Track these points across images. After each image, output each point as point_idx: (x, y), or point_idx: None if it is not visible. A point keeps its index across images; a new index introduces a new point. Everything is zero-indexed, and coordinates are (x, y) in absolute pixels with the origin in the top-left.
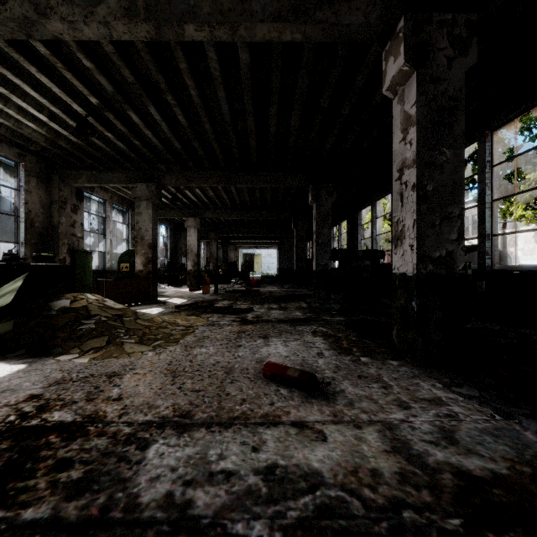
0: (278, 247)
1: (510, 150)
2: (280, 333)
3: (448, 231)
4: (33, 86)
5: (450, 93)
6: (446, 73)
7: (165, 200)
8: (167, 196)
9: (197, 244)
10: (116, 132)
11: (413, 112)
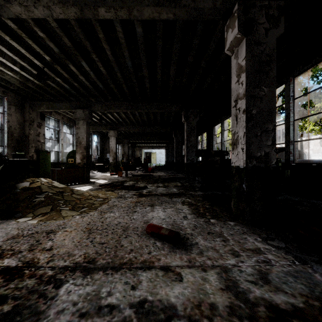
0: (166, 148)
1: (305, 89)
2: (162, 203)
3: (266, 139)
4: (9, 49)
5: (267, 51)
6: (264, 39)
7: (96, 119)
8: (97, 117)
9: (115, 146)
10: (62, 78)
11: (243, 63)
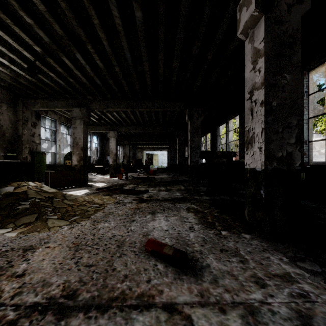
0: (168, 149)
1: (317, 86)
2: (164, 210)
3: (288, 136)
4: None
5: (290, 32)
6: (287, 16)
7: (95, 119)
8: (96, 117)
9: (115, 148)
10: (57, 73)
11: (261, 46)
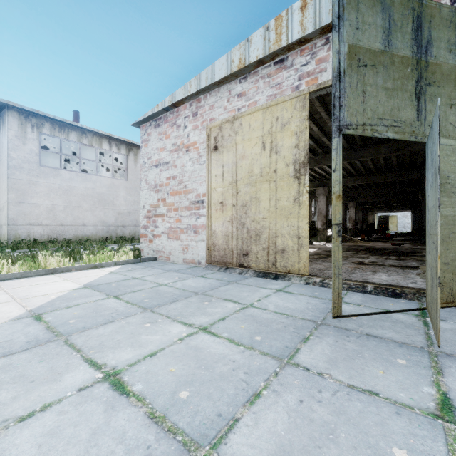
0: (412, 211)
1: None
2: None
3: None
4: None
5: None
6: None
7: None
8: None
9: (354, 215)
10: None
11: None
